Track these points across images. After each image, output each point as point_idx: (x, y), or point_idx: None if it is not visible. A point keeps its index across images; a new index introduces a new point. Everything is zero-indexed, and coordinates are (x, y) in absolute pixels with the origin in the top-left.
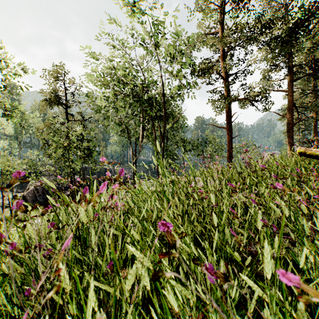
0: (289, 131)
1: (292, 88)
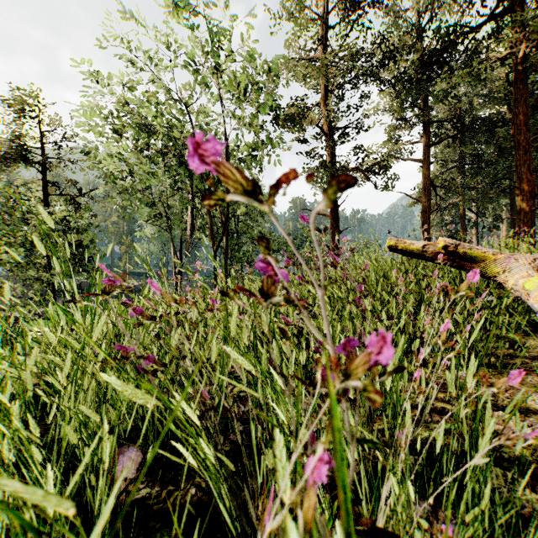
0: (425, 223)
1: (429, 157)
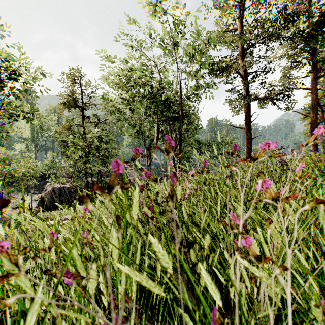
0: (312, 131)
1: (316, 85)
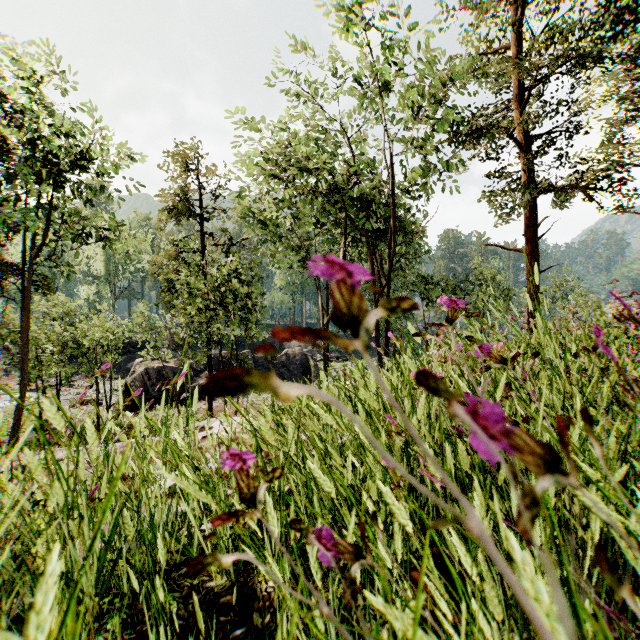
0: None
1: None
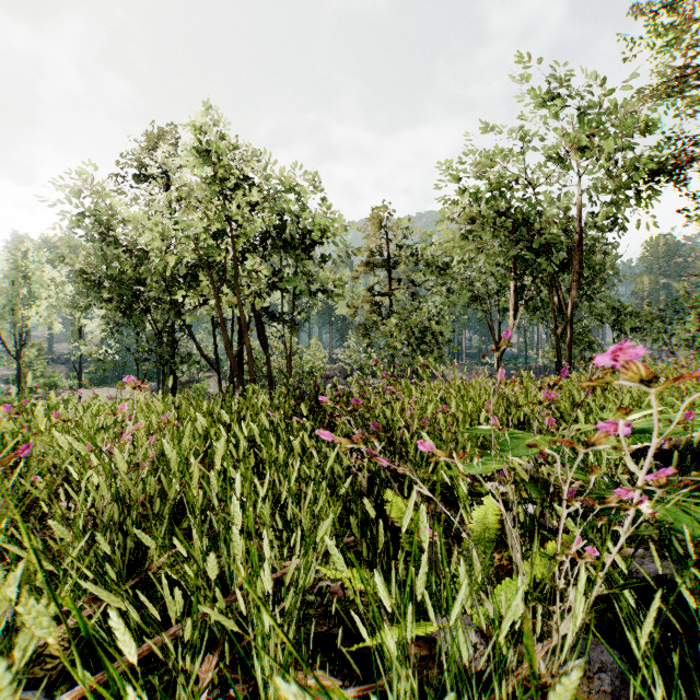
0: None
1: None
